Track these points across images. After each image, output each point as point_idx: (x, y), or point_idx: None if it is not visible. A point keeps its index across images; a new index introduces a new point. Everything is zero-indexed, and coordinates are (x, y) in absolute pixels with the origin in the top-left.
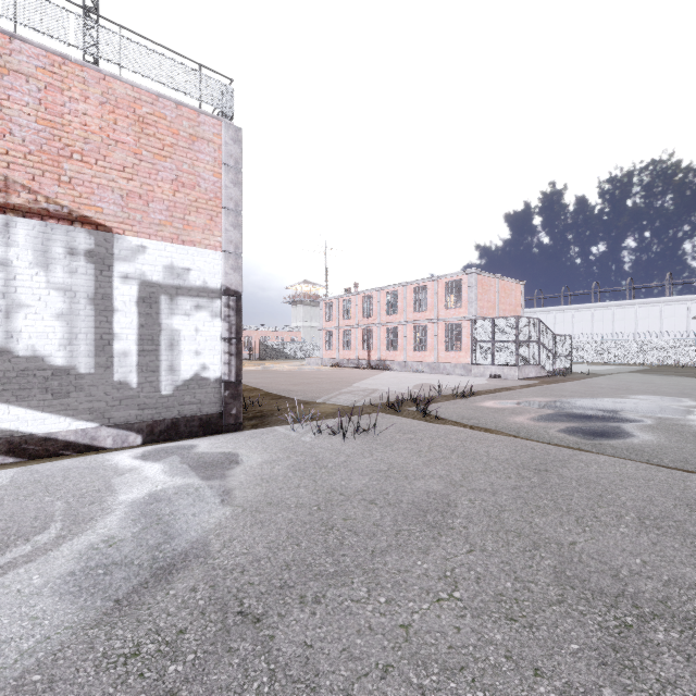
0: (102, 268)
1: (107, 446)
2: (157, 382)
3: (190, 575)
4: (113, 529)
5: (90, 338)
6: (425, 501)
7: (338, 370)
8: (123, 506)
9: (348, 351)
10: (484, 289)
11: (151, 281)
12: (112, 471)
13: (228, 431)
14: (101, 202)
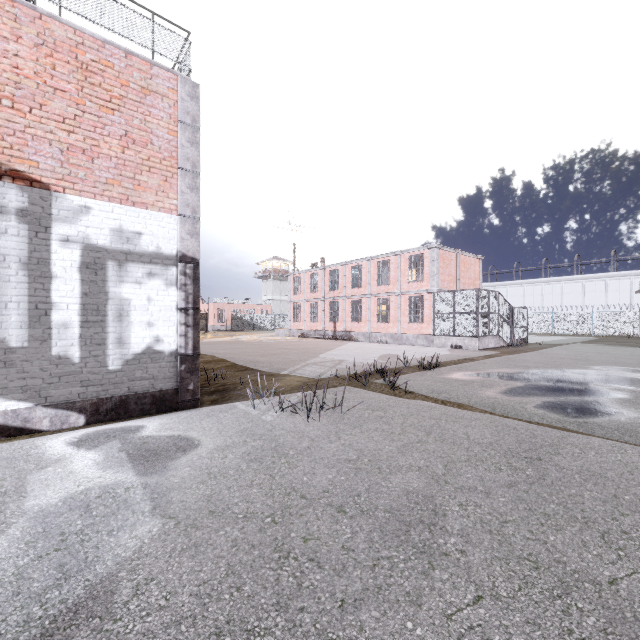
0: (38, 229)
1: (43, 428)
2: (103, 356)
3: None
4: None
5: (23, 308)
6: (406, 507)
7: (305, 341)
8: (24, 518)
9: (315, 323)
10: (445, 263)
11: (96, 245)
12: (34, 463)
13: (185, 408)
14: (36, 156)
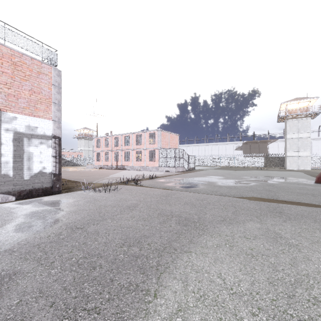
0: None
1: None
2: (22, 174)
3: (58, 225)
4: (23, 220)
5: None
6: (130, 205)
7: (102, 170)
8: (22, 215)
9: (107, 162)
10: (164, 137)
11: (19, 131)
12: (8, 208)
13: (55, 194)
14: None
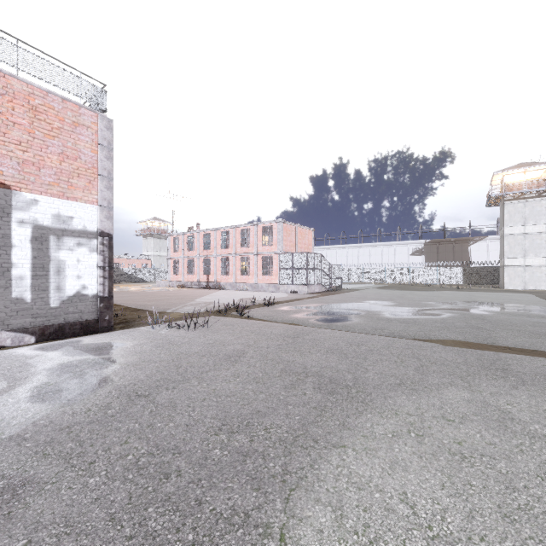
0: (2, 215)
1: (6, 345)
2: (47, 298)
3: (106, 389)
4: (46, 379)
5: None
6: (232, 353)
7: (184, 290)
8: (45, 371)
9: (192, 276)
10: (288, 233)
11: (42, 225)
12: (23, 357)
13: (103, 331)
14: (1, 167)
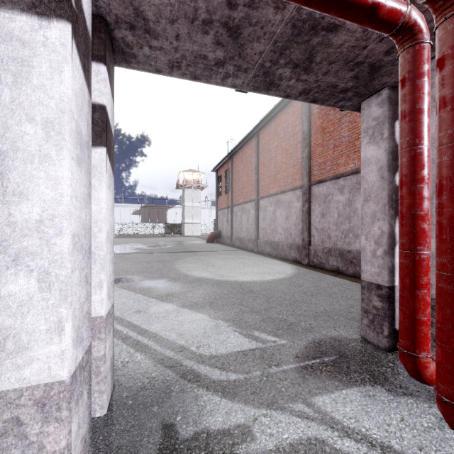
0: None
1: None
2: None
3: None
4: None
5: None
6: None
7: None
8: None
9: None
10: None
11: None
12: None
13: None
14: None
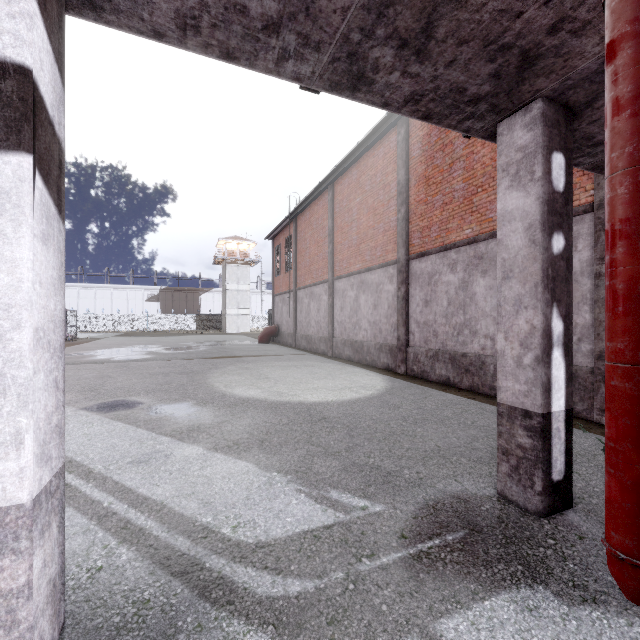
0: None
1: None
2: None
3: None
4: None
5: None
6: (98, 376)
7: None
8: None
9: None
10: None
11: None
12: None
13: None
14: None
